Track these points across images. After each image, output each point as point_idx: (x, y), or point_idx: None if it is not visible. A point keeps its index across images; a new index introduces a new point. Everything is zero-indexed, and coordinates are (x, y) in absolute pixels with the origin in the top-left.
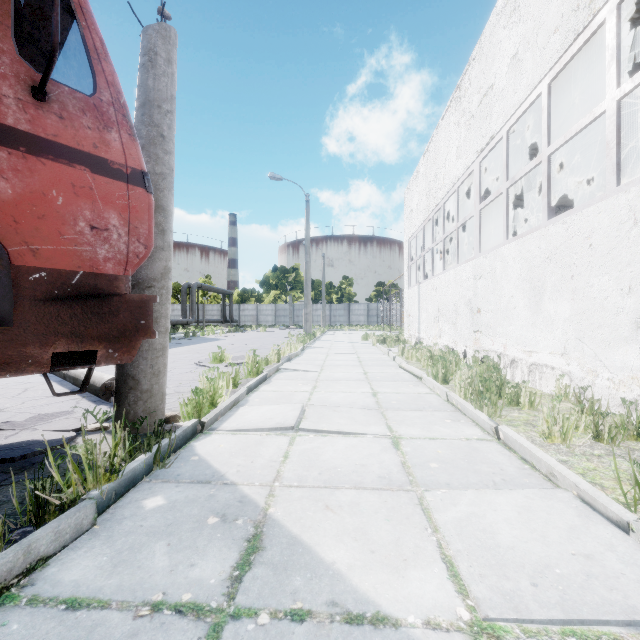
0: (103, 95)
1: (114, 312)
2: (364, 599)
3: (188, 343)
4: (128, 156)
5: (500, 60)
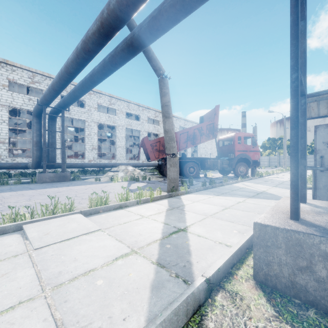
0: (256, 145)
1: (257, 163)
2: (280, 180)
3: None
4: (258, 149)
5: None
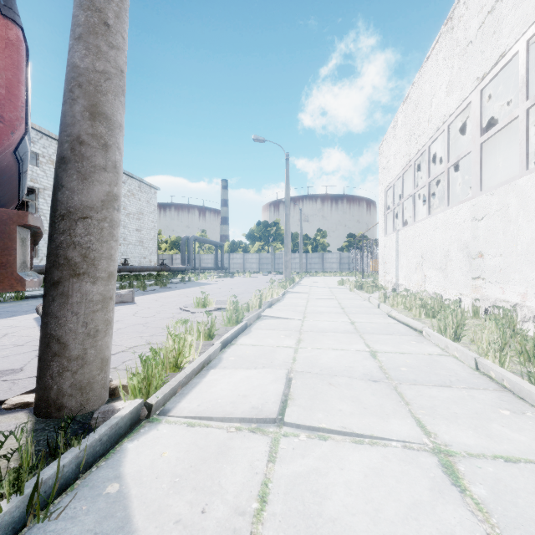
0: None
1: None
2: None
3: (182, 287)
4: None
5: None
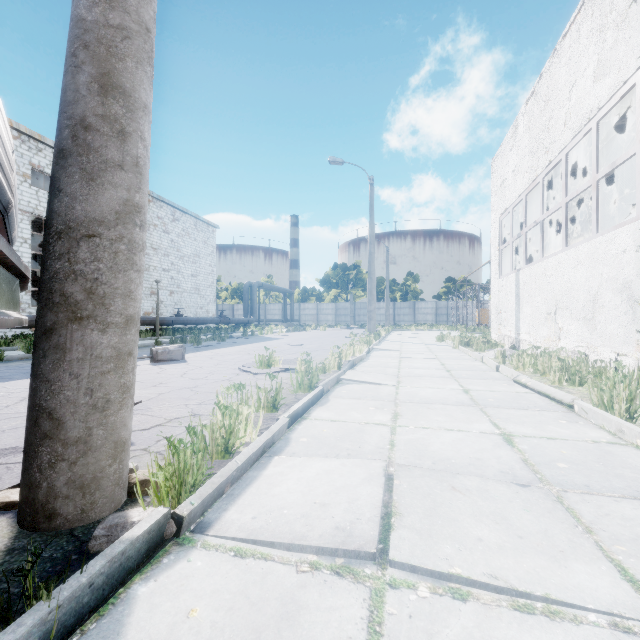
0: None
1: None
2: None
3: (243, 342)
4: None
5: None
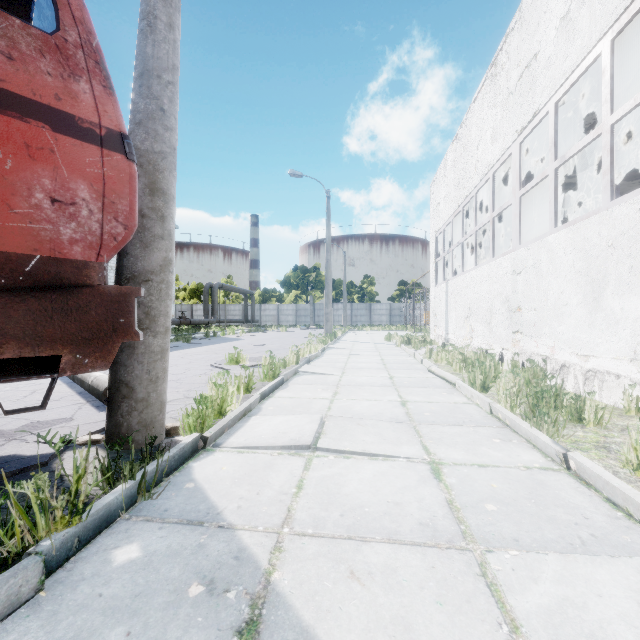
0: (68, 34)
1: (83, 308)
2: None
3: (208, 343)
4: (102, 113)
5: (546, 24)
